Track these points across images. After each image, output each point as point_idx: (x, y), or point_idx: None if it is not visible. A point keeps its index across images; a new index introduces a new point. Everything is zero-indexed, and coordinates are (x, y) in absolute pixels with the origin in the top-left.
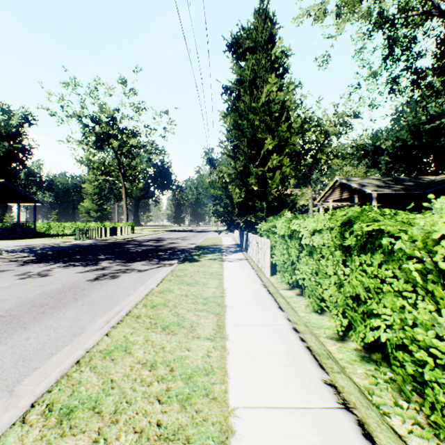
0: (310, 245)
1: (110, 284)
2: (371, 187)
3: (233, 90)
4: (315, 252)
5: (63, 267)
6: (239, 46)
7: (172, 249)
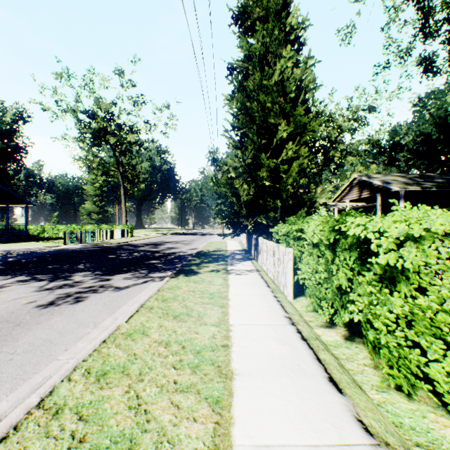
0: (389, 266)
1: (65, 313)
2: (398, 184)
3: (240, 69)
4: (403, 280)
5: (22, 282)
6: (247, 17)
7: (169, 255)
